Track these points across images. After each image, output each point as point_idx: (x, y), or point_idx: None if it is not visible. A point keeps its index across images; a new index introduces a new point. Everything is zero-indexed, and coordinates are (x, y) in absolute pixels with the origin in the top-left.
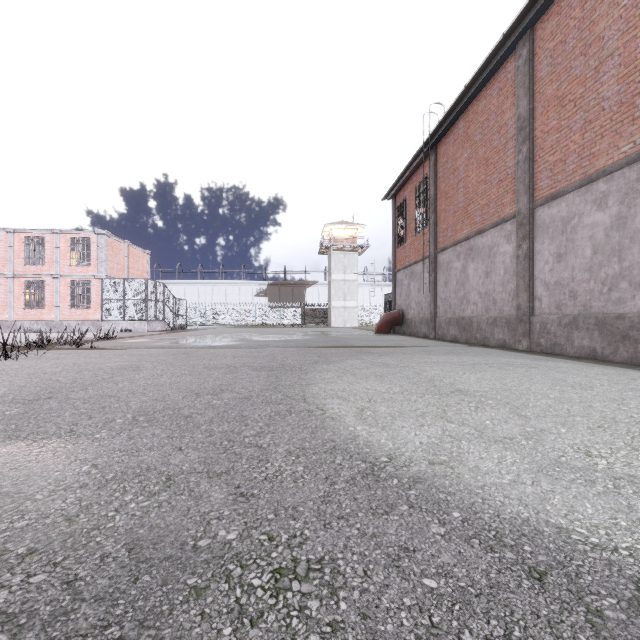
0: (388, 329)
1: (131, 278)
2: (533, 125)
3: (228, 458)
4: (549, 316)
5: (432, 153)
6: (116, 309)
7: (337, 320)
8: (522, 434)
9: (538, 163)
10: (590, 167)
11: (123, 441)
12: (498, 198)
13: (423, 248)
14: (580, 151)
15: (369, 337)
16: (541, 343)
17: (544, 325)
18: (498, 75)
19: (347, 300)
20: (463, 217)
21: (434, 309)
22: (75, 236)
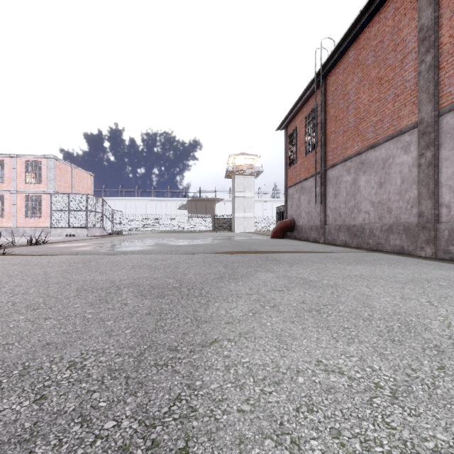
0: (282, 234)
1: (74, 193)
2: (439, 32)
3: None
4: None
5: (322, 84)
6: (62, 218)
7: (239, 227)
8: None
9: (445, 69)
10: None
11: None
12: (394, 112)
13: (315, 165)
14: None
15: (268, 241)
16: (451, 250)
17: None
18: None
19: (246, 212)
20: (354, 135)
21: (324, 218)
22: (29, 159)
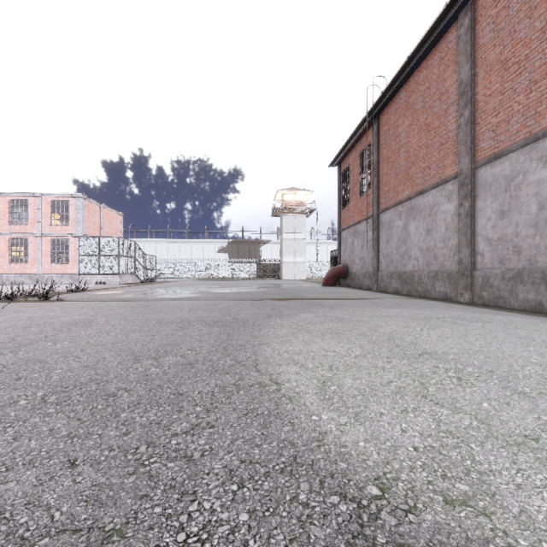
0: (334, 282)
1: (105, 236)
2: (475, 89)
3: (135, 487)
4: (492, 270)
5: (375, 122)
6: (91, 264)
7: (288, 274)
8: (544, 429)
9: (480, 125)
10: (535, 126)
11: (1, 445)
12: (439, 160)
13: (367, 208)
14: (525, 111)
15: (317, 289)
16: (483, 296)
17: (487, 279)
18: (439, 46)
19: (296, 256)
20: (404, 179)
21: (377, 264)
22: (55, 199)
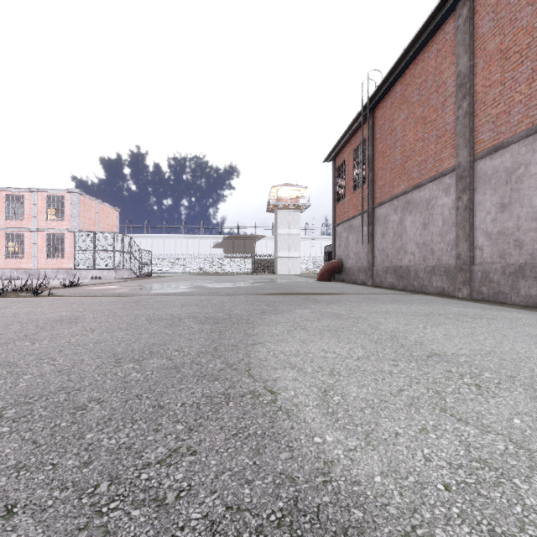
0: (329, 277)
1: (100, 231)
2: (474, 81)
3: None
4: (491, 265)
5: (370, 117)
6: (87, 259)
7: (282, 268)
8: None
9: (479, 117)
10: None
11: None
12: (436, 154)
13: (362, 203)
14: (527, 101)
15: (312, 284)
16: (483, 291)
17: (486, 274)
18: (436, 37)
19: (291, 251)
20: (400, 173)
21: (372, 259)
22: (51, 194)
